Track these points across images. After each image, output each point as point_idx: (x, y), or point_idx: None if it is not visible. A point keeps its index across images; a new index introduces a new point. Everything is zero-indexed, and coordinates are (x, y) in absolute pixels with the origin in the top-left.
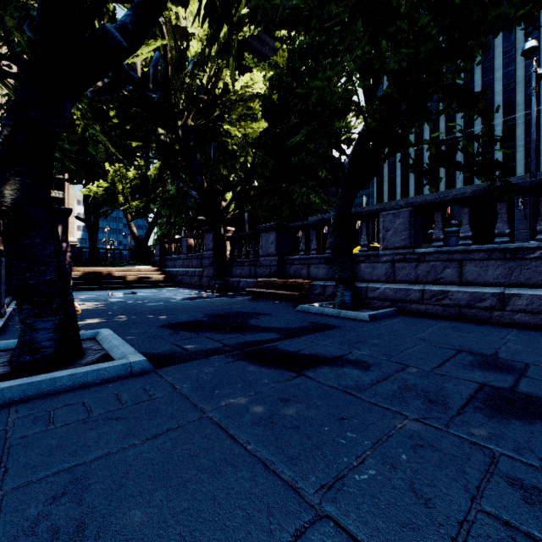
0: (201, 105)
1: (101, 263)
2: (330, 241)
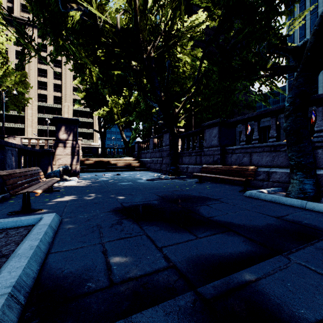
0: (161, 43)
1: (107, 156)
2: (285, 126)
